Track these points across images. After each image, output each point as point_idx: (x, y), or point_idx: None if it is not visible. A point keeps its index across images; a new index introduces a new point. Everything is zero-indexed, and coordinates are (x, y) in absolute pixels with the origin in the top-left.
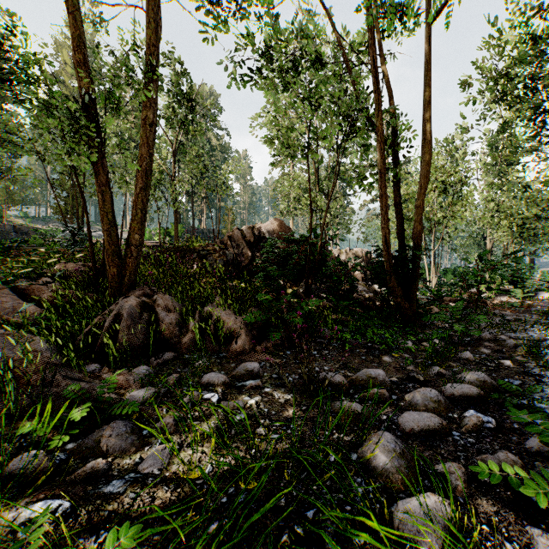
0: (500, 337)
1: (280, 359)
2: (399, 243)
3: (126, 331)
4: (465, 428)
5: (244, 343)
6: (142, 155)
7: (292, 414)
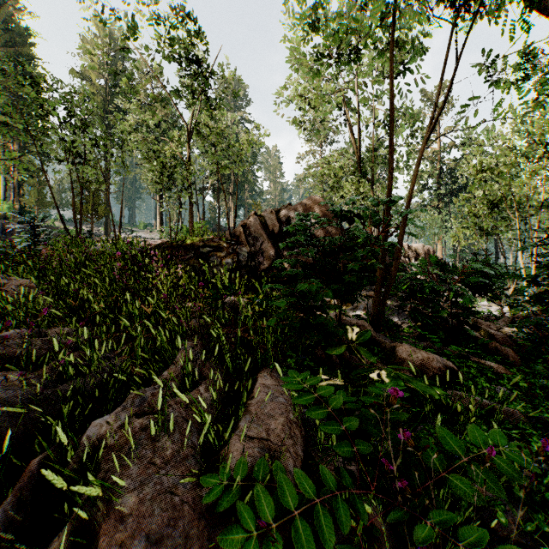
0: None
1: None
2: None
3: None
4: None
5: None
6: None
7: None
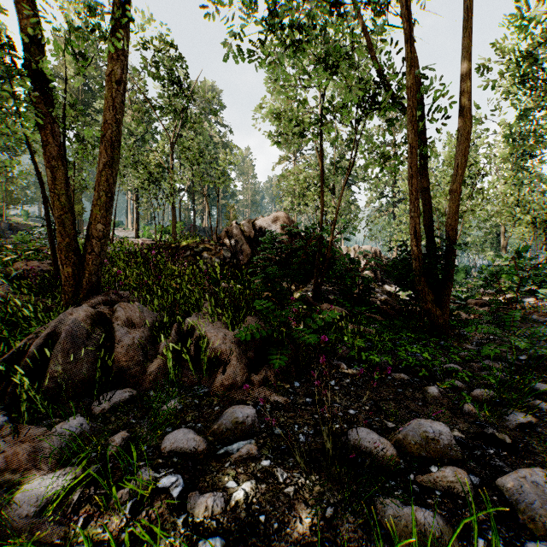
0: None
1: (285, 397)
2: (427, 237)
3: (62, 359)
4: None
5: (234, 372)
6: (106, 121)
7: (308, 531)
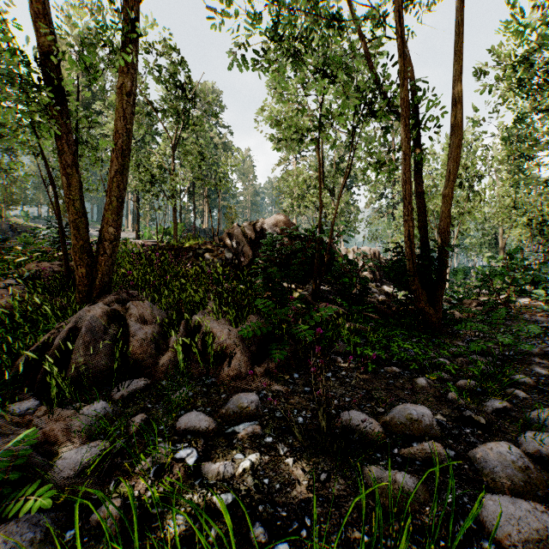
0: (547, 350)
1: (285, 386)
2: (421, 239)
3: (83, 351)
4: None
5: (239, 364)
6: (118, 131)
7: (305, 490)
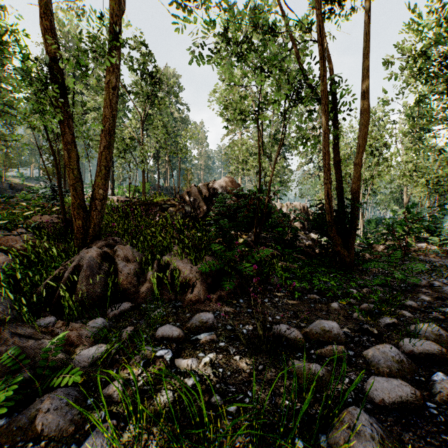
0: (433, 283)
1: (233, 308)
2: (338, 197)
3: (85, 282)
4: (438, 397)
5: (199, 292)
6: (106, 116)
7: (248, 376)
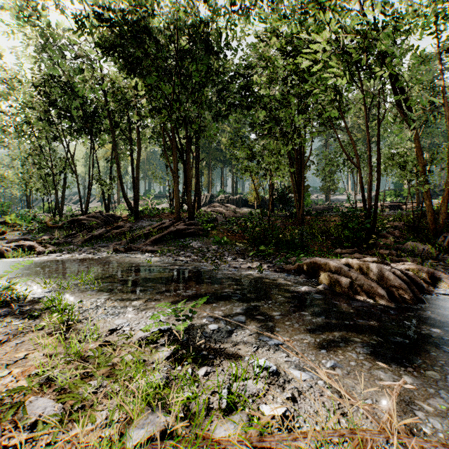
0: None
1: None
2: None
3: None
4: None
5: None
6: (446, 181)
7: None
